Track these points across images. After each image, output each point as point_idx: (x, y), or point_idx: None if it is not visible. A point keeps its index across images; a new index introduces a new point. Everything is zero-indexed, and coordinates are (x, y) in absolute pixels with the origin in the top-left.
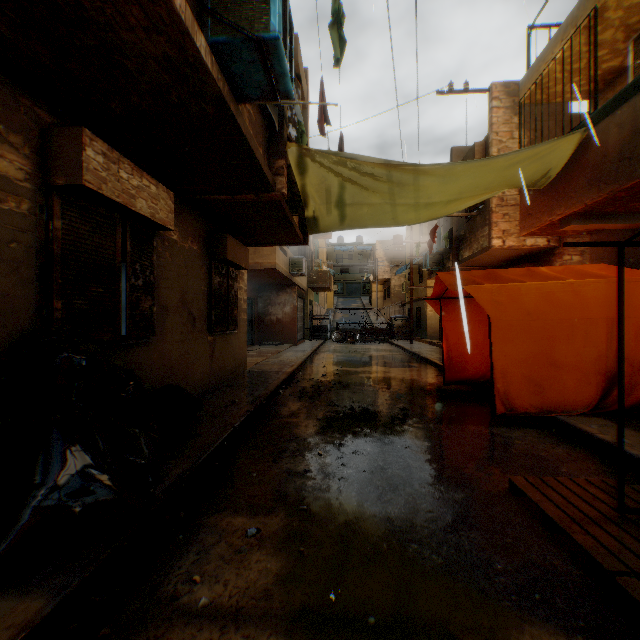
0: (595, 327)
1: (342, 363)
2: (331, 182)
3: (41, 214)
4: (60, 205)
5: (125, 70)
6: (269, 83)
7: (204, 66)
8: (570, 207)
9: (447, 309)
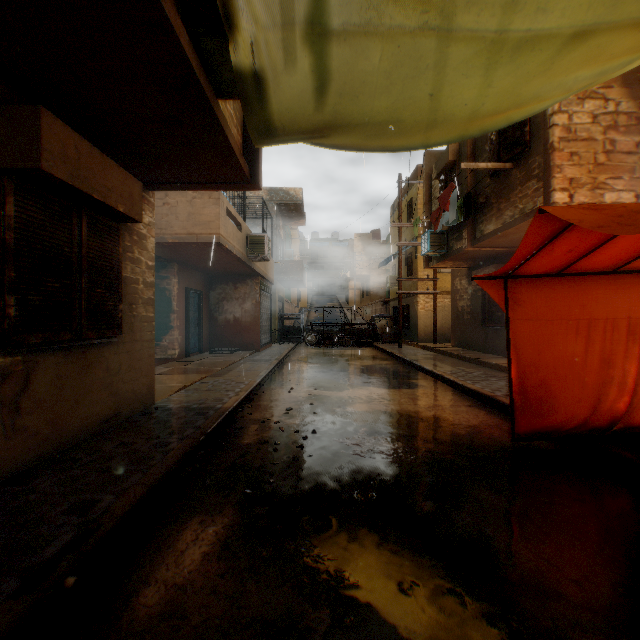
0: None
1: (318, 381)
2: None
3: None
4: None
5: None
6: None
7: None
8: None
9: (517, 297)
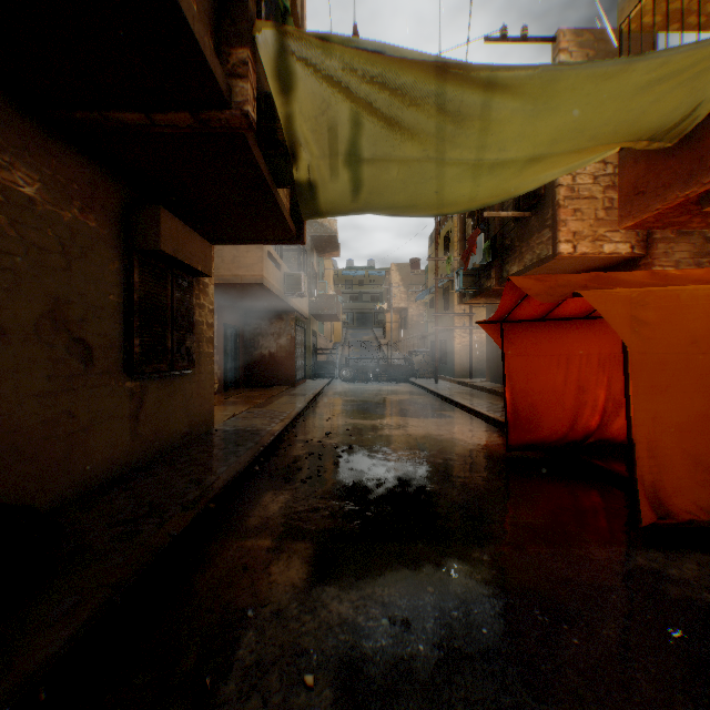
0: None
1: (353, 412)
2: (337, 113)
3: None
4: None
5: None
6: None
7: None
8: None
9: (511, 338)
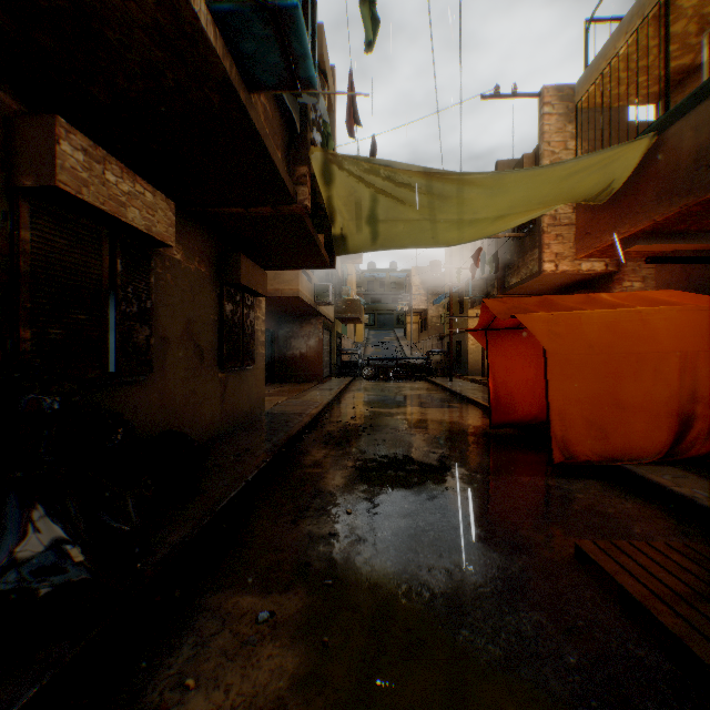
0: (666, 362)
1: (374, 403)
2: (362, 194)
3: (4, 222)
4: (29, 212)
5: (107, 43)
6: (287, 67)
7: (205, 39)
8: (636, 224)
9: (494, 342)
